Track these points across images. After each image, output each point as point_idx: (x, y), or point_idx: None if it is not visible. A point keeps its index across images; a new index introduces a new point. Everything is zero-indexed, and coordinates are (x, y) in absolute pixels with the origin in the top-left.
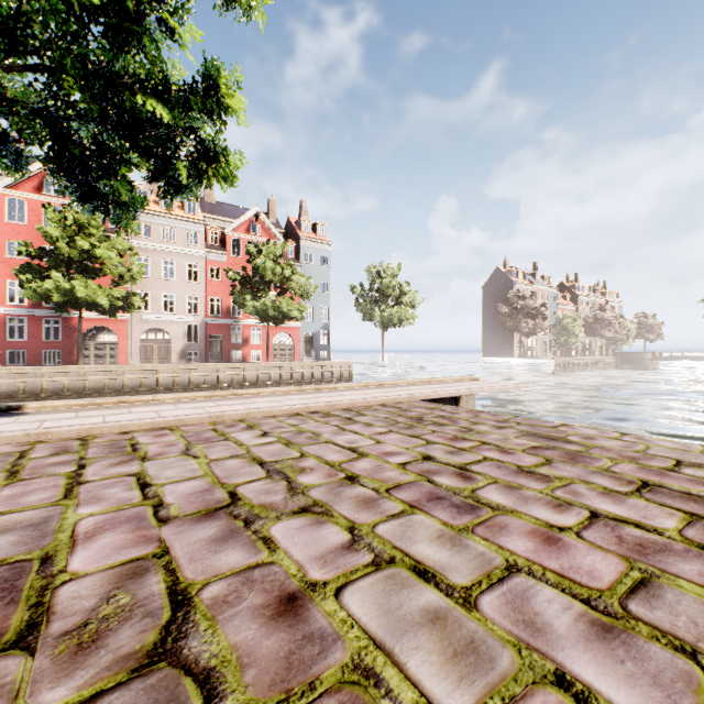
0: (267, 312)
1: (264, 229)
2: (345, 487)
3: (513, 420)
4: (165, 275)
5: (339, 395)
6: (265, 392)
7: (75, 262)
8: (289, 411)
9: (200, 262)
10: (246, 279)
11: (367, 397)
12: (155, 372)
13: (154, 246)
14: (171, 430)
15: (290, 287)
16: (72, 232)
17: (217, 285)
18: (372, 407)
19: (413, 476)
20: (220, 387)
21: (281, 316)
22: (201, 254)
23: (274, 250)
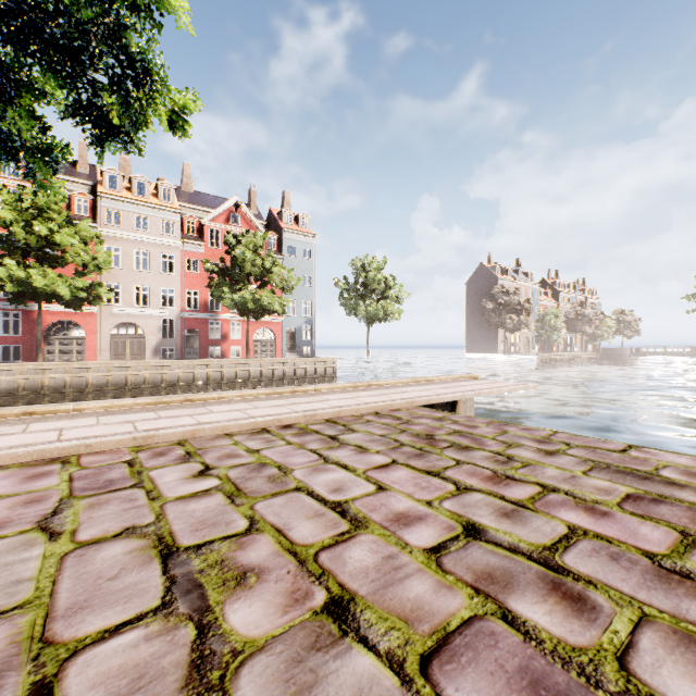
0: (247, 306)
1: (244, 219)
2: (326, 654)
3: (556, 439)
4: (139, 267)
5: (321, 400)
6: (229, 396)
7: (33, 249)
8: (253, 426)
9: (176, 253)
10: (225, 271)
11: (356, 403)
12: (124, 369)
13: (126, 235)
14: (62, 464)
15: (272, 280)
16: (28, 216)
17: (194, 277)
18: (363, 417)
19: (465, 598)
20: (196, 385)
21: (261, 310)
22: (177, 245)
23: (254, 240)
